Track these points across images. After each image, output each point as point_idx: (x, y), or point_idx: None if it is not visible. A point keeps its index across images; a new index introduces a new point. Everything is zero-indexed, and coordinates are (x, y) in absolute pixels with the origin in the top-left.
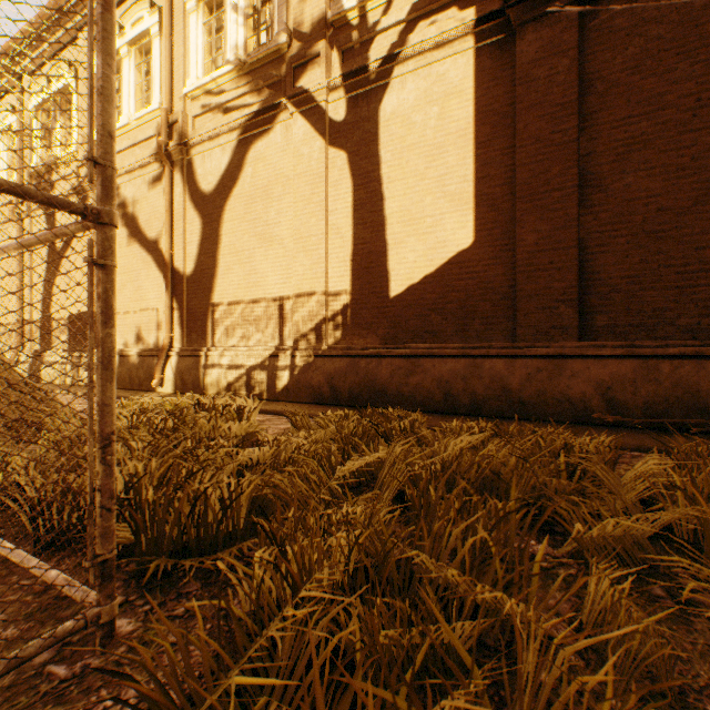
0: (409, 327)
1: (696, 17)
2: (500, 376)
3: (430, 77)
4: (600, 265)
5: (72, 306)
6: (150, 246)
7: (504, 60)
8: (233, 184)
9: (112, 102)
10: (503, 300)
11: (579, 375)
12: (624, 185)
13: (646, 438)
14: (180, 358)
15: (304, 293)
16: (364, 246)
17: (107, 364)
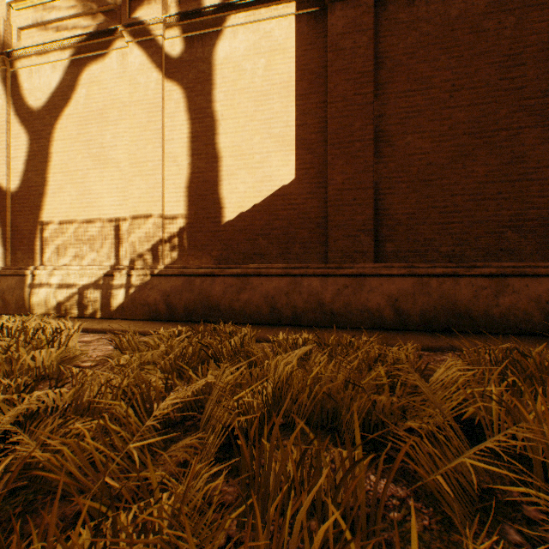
0: (241, 250)
1: (452, 23)
2: (316, 292)
3: (259, 32)
4: (389, 204)
5: None
6: None
7: (318, 29)
8: (65, 103)
9: None
10: (318, 228)
11: (376, 290)
12: (405, 143)
13: (424, 339)
14: (1, 278)
15: (141, 215)
16: (199, 175)
17: None
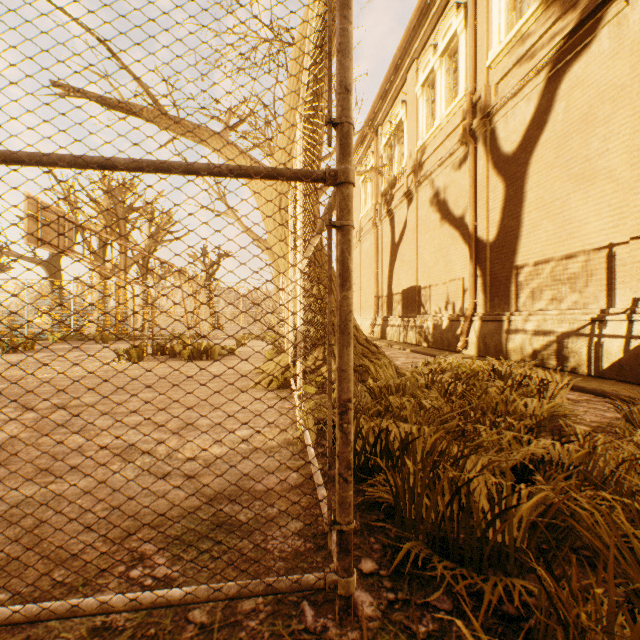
0: None
1: None
2: None
3: None
4: None
5: (403, 283)
6: (456, 223)
7: None
8: (539, 132)
9: (347, 55)
10: None
11: None
12: None
13: None
14: (482, 323)
15: None
16: None
17: (342, 328)
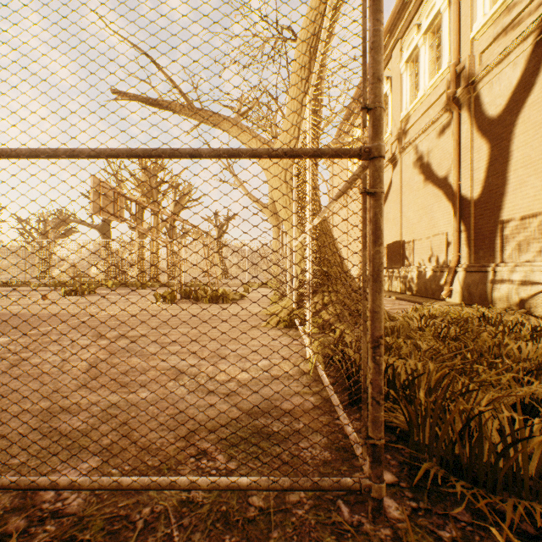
0: None
1: None
2: None
3: None
4: None
5: (388, 238)
6: (439, 183)
7: None
8: (526, 94)
9: (379, 51)
10: None
11: None
12: None
13: None
14: (466, 274)
15: None
16: None
17: (375, 277)
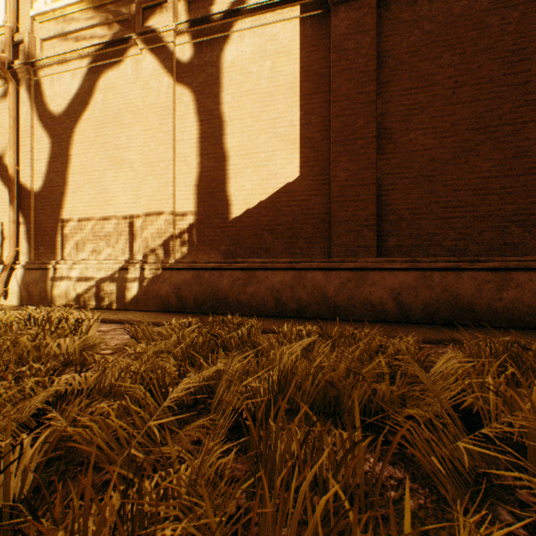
0: (247, 245)
1: (454, 21)
2: (320, 285)
3: (264, 35)
4: (392, 199)
5: None
6: None
7: (322, 31)
8: (83, 108)
9: None
10: (321, 223)
11: (378, 284)
12: (408, 140)
13: (426, 332)
14: (26, 271)
15: (153, 212)
16: (208, 174)
17: None
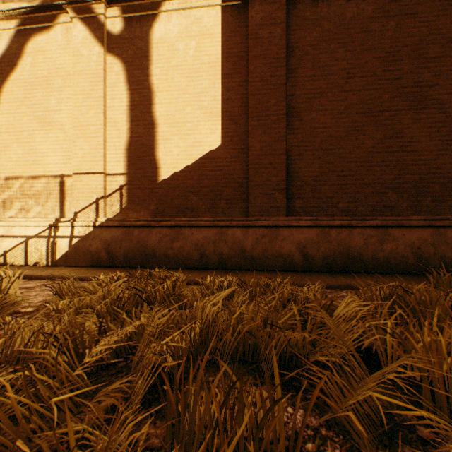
0: (174, 204)
1: (347, 23)
2: (239, 240)
3: (190, 18)
4: (298, 168)
5: None
6: None
7: (241, 19)
8: (11, 69)
9: None
10: (240, 187)
11: (288, 239)
12: (311, 118)
13: (327, 279)
14: None
15: (84, 173)
16: (138, 139)
17: None
